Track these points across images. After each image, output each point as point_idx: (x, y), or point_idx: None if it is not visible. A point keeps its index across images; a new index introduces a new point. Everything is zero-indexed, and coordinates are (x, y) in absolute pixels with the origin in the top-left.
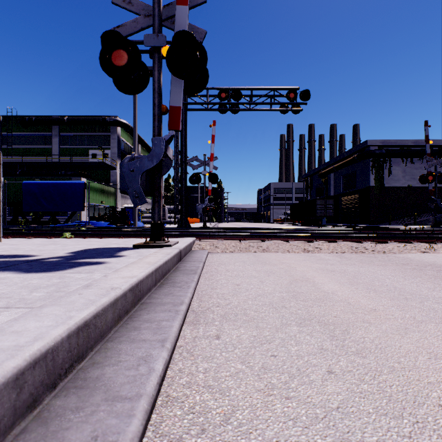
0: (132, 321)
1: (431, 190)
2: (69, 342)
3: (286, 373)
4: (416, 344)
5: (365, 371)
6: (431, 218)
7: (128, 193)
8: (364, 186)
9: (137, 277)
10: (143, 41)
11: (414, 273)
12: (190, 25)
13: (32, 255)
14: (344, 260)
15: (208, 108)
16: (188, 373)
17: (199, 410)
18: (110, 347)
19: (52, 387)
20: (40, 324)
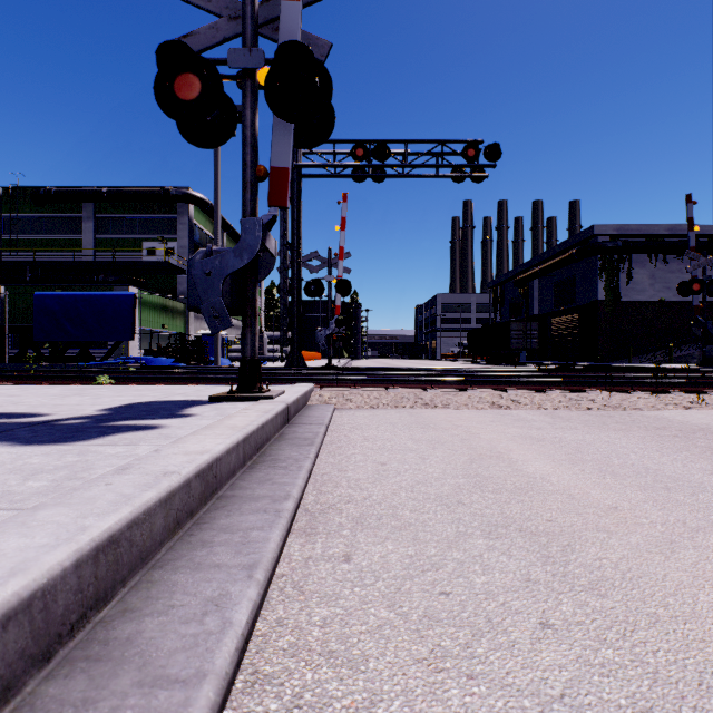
0: (200, 530)
1: (697, 306)
2: (78, 575)
3: (467, 628)
4: (692, 572)
5: (607, 622)
6: (697, 352)
7: (202, 310)
8: (589, 301)
9: (210, 452)
10: (226, 59)
11: (677, 443)
12: (304, 33)
13: (39, 414)
14: (558, 421)
15: (336, 174)
16: (293, 628)
17: (311, 701)
18: (158, 579)
19: (44, 659)
20: (26, 543)
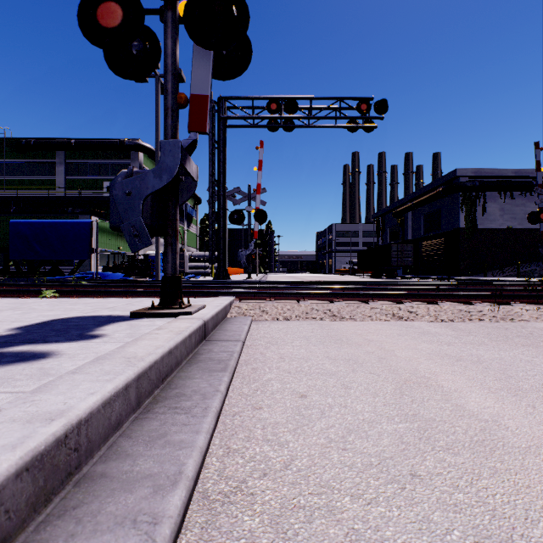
0: None
1: None
2: None
3: None
4: None
5: None
6: (538, 268)
7: (122, 229)
8: (452, 228)
9: (66, 416)
10: None
11: None
12: None
13: None
14: (462, 334)
15: (254, 124)
16: None
17: None
18: None
19: None
20: None
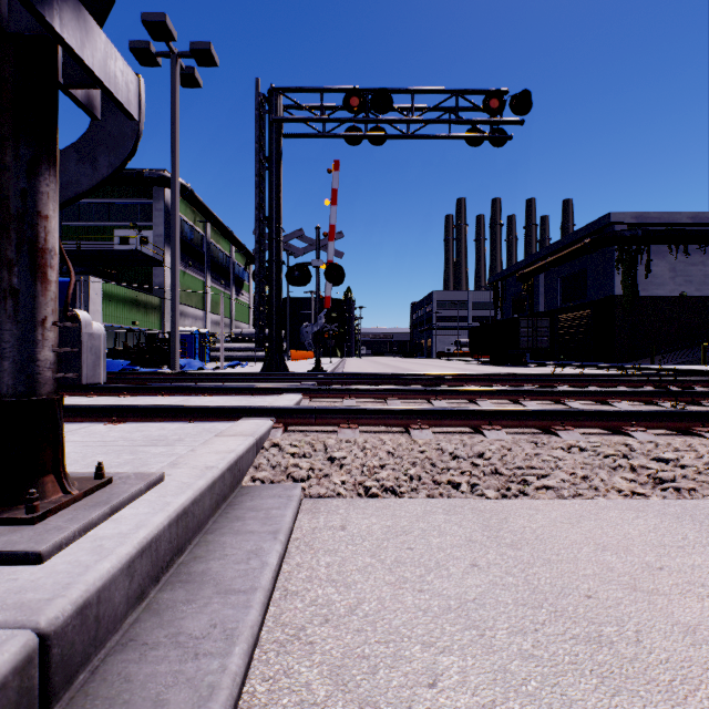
0: None
1: None
2: None
3: None
4: None
5: None
6: None
7: None
8: (603, 296)
9: None
10: None
11: None
12: None
13: None
14: None
15: (325, 133)
16: None
17: None
18: None
19: None
20: None
